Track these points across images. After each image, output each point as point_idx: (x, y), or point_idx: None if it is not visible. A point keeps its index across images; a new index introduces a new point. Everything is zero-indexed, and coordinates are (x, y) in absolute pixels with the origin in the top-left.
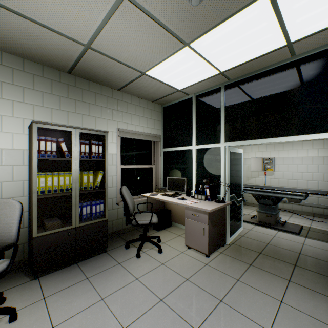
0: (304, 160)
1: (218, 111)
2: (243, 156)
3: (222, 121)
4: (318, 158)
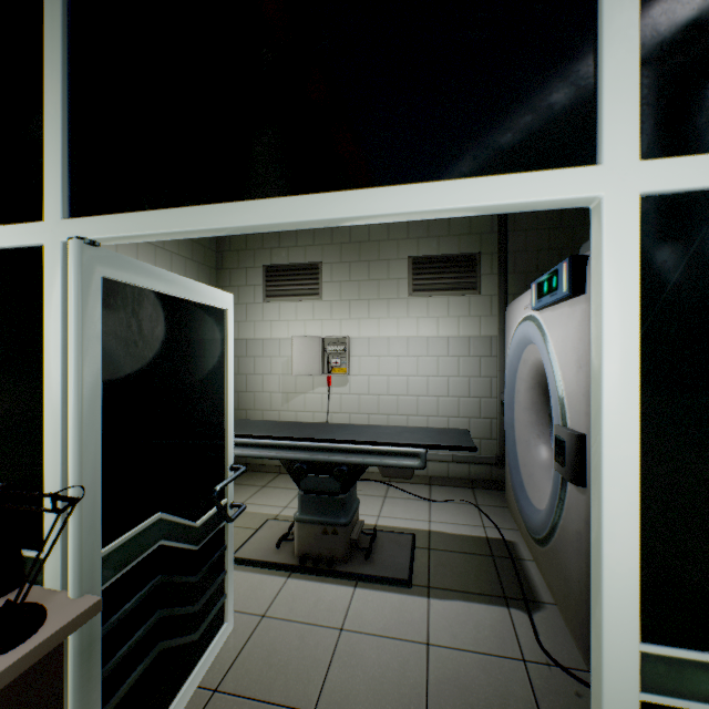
0: (412, 344)
1: (38, 21)
2: (276, 332)
3: (53, 81)
4: (439, 340)
